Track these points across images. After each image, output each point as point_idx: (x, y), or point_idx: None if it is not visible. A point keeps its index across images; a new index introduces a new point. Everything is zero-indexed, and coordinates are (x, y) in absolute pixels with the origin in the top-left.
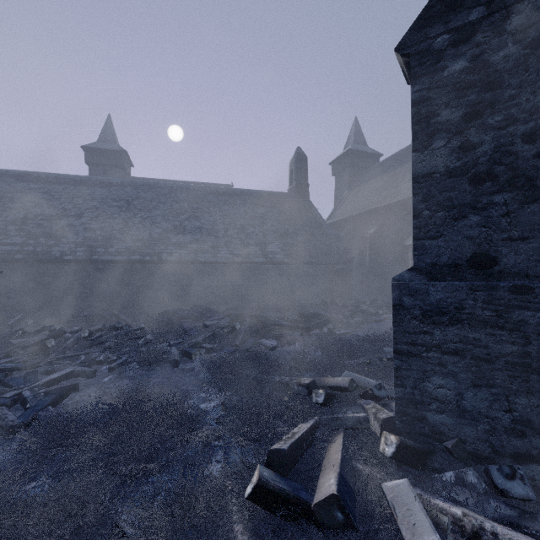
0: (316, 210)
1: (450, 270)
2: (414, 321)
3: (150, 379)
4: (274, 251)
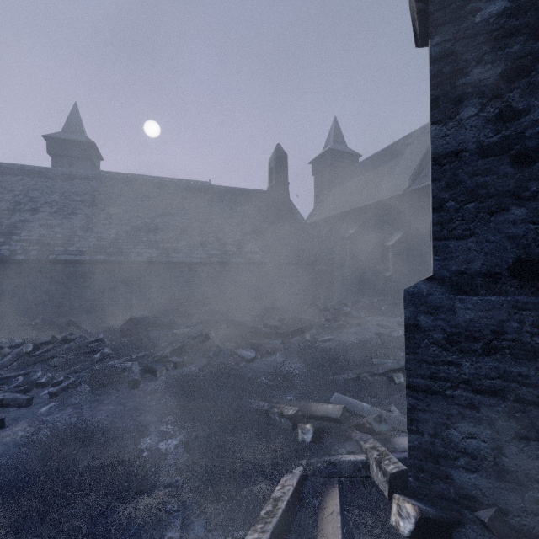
0: (296, 209)
1: (484, 281)
2: (435, 348)
3: (101, 406)
4: (253, 250)
